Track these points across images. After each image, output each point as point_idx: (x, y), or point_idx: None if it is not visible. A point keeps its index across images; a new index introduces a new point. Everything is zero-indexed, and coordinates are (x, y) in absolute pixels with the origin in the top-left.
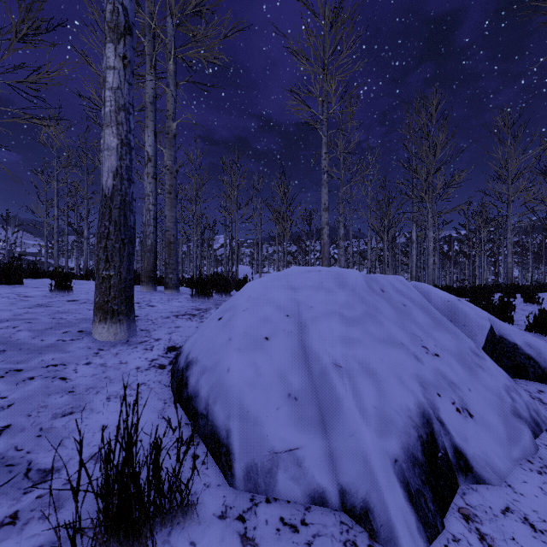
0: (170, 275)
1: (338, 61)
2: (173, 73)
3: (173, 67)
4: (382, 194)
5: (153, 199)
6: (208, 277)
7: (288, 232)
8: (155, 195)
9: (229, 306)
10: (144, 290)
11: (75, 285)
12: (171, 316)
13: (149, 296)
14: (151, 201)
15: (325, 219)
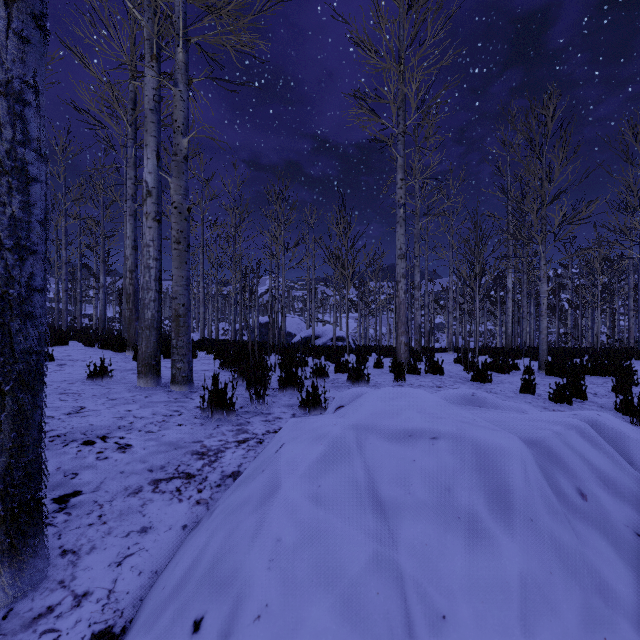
0: (178, 364)
1: (419, 53)
2: (182, 64)
3: (182, 56)
4: (473, 232)
5: (155, 251)
6: (229, 380)
7: (349, 283)
8: (159, 244)
9: (227, 564)
10: (141, 384)
11: (51, 371)
12: (145, 486)
13: (138, 406)
14: (152, 254)
15: (401, 269)
